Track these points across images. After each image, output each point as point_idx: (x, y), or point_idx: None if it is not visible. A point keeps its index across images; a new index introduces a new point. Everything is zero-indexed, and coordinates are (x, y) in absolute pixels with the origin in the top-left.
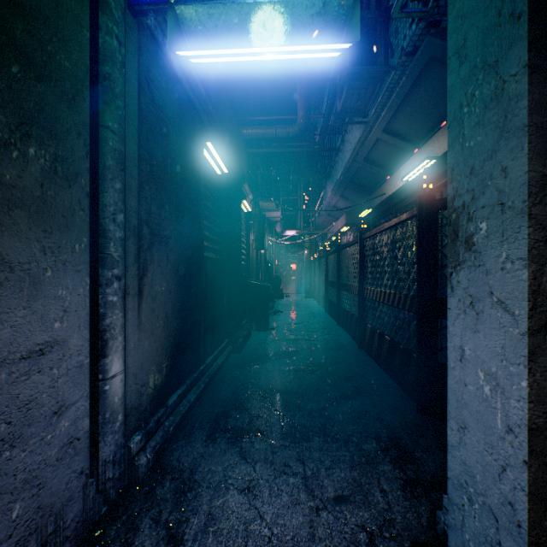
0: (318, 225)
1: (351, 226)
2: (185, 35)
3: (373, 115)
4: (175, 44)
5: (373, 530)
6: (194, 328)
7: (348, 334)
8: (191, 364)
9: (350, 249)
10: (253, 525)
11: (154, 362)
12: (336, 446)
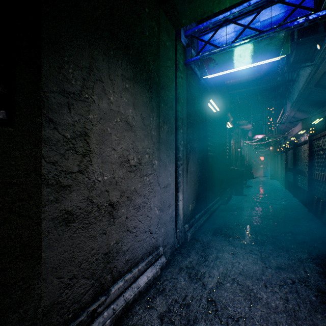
0: (280, 130)
1: (307, 130)
2: (205, 68)
3: (318, 60)
4: (202, 74)
5: (295, 281)
6: (204, 188)
7: (301, 203)
8: (203, 204)
9: (303, 146)
10: (235, 263)
11: (191, 199)
12: (280, 251)
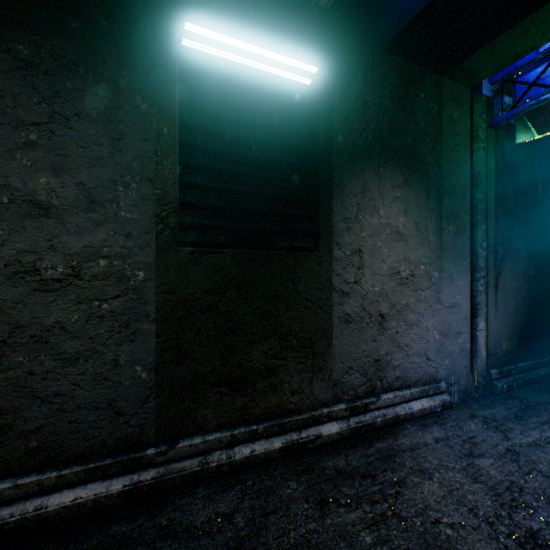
0: None
1: None
2: (529, 125)
3: None
4: (521, 136)
5: None
6: (544, 320)
7: None
8: (540, 348)
9: None
10: None
11: (505, 332)
12: None
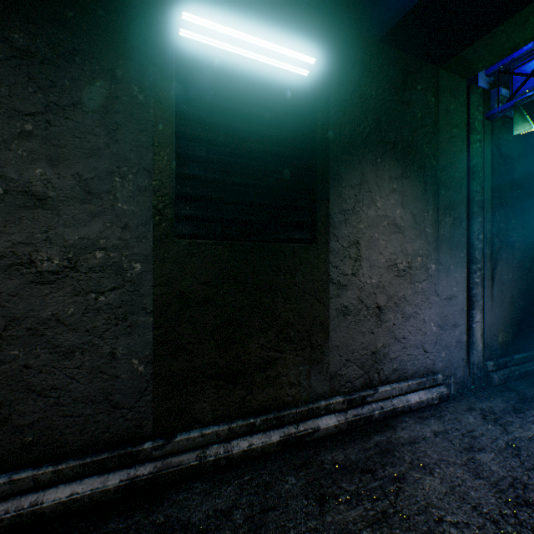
0: None
1: None
2: (526, 116)
3: None
4: (518, 128)
5: None
6: None
7: None
8: None
9: None
10: None
11: (501, 324)
12: None
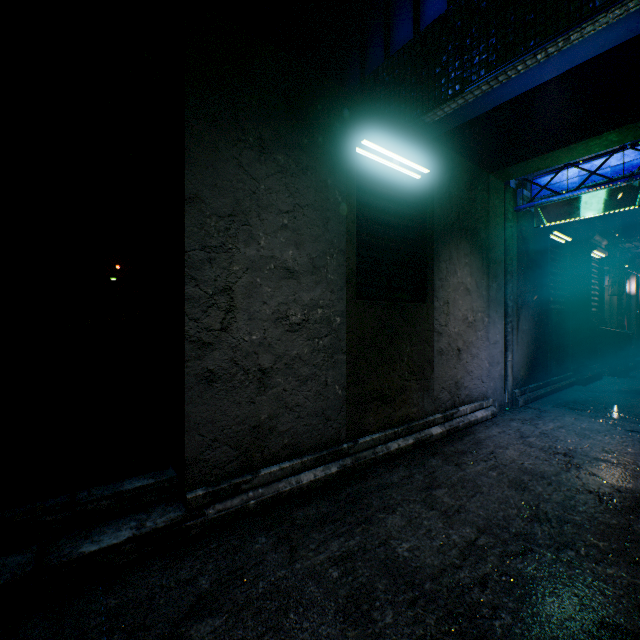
0: None
1: None
2: (541, 215)
3: None
4: (536, 222)
5: None
6: (542, 354)
7: None
8: (540, 374)
9: None
10: (576, 423)
11: (522, 362)
12: None
